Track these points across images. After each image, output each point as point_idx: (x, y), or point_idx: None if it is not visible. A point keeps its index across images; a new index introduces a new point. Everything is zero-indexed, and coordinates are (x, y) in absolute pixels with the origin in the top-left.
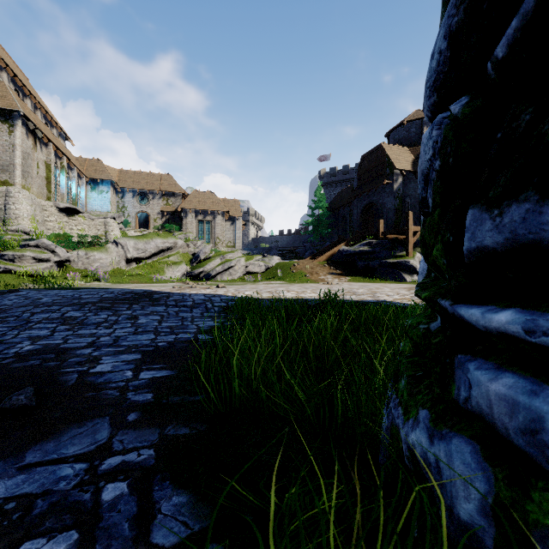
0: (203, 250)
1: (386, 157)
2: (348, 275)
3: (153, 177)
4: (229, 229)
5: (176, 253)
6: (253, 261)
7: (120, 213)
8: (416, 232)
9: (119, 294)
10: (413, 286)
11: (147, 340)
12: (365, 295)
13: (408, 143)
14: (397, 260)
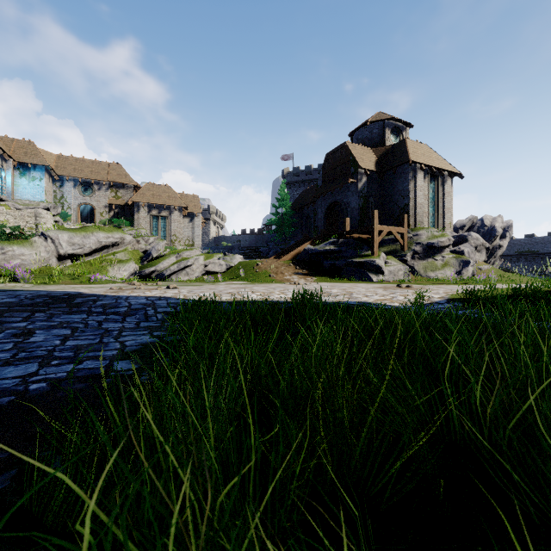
0: (156, 247)
1: (350, 156)
2: (314, 275)
3: (99, 166)
4: (187, 226)
5: (123, 250)
6: (213, 259)
7: (58, 204)
8: (381, 231)
9: (26, 298)
10: (384, 285)
11: (15, 377)
12: (342, 296)
13: (371, 144)
14: (363, 259)
